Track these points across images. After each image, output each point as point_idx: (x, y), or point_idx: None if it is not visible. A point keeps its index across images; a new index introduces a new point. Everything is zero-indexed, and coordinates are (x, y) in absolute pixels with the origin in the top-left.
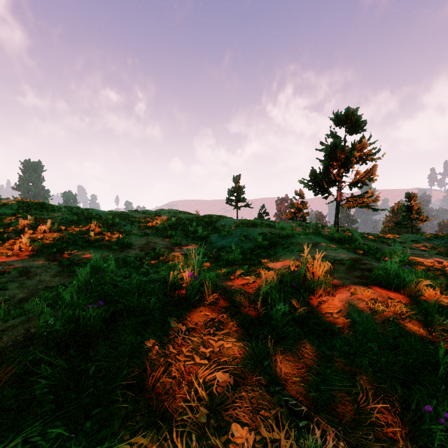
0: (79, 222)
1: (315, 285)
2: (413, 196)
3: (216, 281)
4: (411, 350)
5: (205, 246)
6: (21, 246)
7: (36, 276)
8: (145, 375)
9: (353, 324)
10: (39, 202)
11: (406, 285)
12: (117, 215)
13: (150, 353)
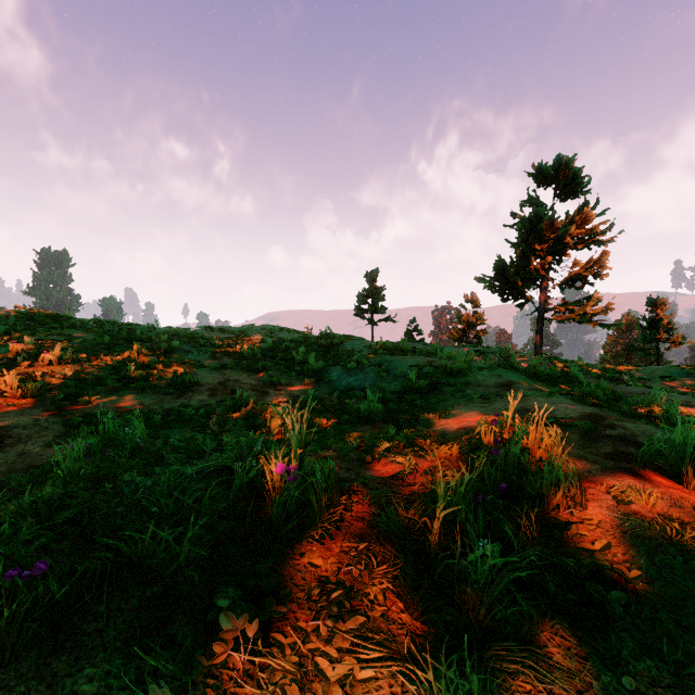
0: (113, 346)
1: (545, 487)
2: (660, 303)
3: (337, 468)
4: None
5: (320, 386)
6: (3, 388)
7: (17, 444)
8: None
9: (645, 586)
10: (52, 314)
11: None
12: (177, 334)
13: None
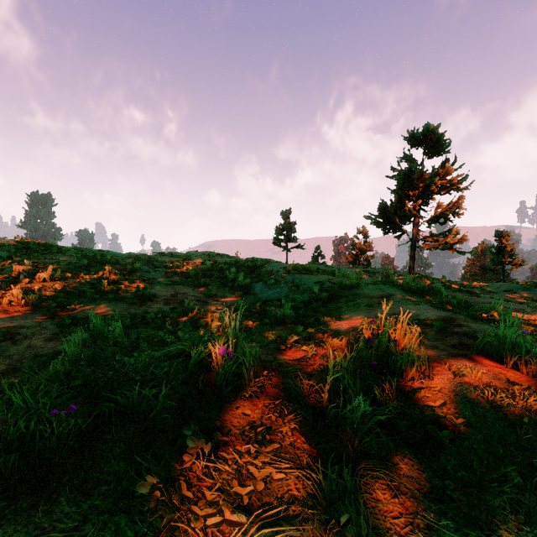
0: (90, 267)
1: (404, 365)
2: (505, 235)
3: (260, 353)
4: None
5: (247, 297)
6: (11, 298)
7: (24, 339)
8: None
9: (467, 428)
10: (43, 243)
11: (530, 362)
12: (138, 258)
13: (145, 506)
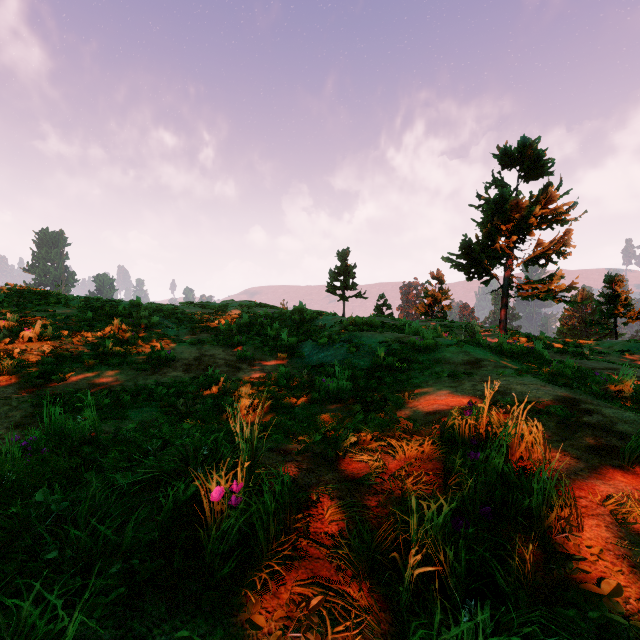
0: (95, 322)
1: (535, 507)
2: (617, 280)
3: (296, 470)
4: None
5: (292, 361)
6: None
7: None
8: None
9: None
10: (40, 291)
11: None
12: (158, 310)
13: None
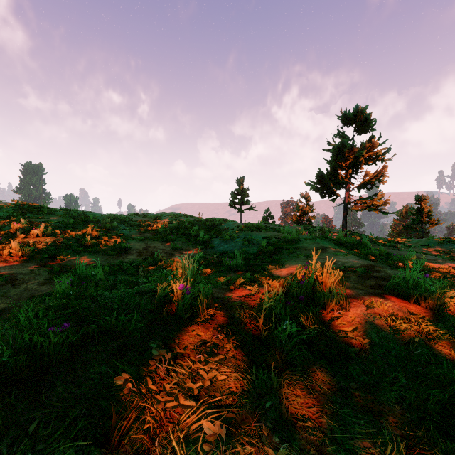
0: (75, 225)
1: (326, 299)
2: (423, 198)
3: (214, 292)
4: (445, 381)
5: (206, 250)
6: (10, 251)
7: (22, 283)
8: (108, 427)
9: (371, 346)
10: (36, 205)
11: (428, 298)
12: (116, 218)
13: (120, 393)
